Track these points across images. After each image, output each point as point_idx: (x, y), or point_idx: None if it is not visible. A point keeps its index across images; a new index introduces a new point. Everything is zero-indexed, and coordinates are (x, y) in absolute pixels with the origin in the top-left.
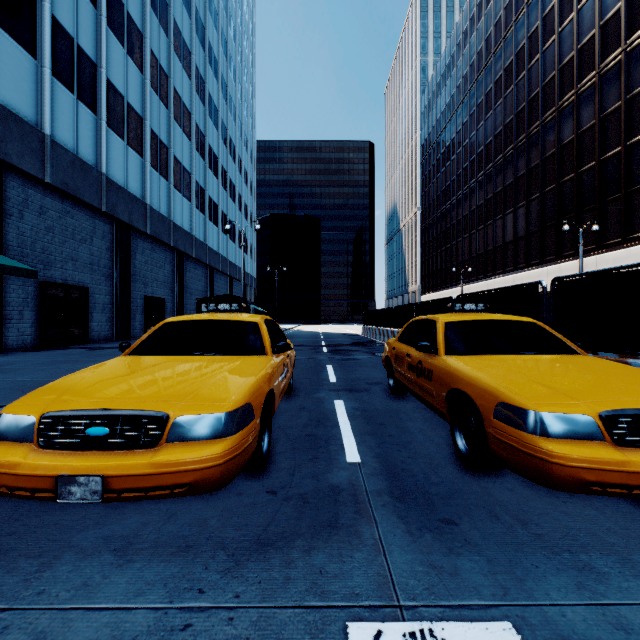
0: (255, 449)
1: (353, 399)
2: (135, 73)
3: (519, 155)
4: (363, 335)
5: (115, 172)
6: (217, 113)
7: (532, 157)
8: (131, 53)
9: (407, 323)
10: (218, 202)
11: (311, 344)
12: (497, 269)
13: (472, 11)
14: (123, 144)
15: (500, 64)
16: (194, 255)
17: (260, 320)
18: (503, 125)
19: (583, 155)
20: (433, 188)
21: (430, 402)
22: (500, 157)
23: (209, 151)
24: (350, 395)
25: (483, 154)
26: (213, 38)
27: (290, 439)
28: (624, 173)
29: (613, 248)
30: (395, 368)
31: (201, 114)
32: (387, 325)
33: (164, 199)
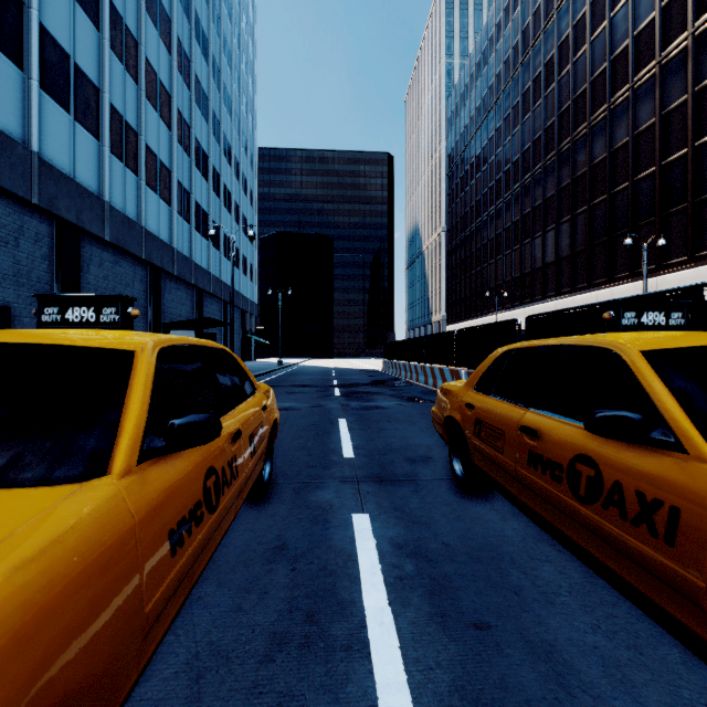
0: None
1: (389, 509)
2: (87, 28)
3: (562, 163)
4: (384, 371)
5: (55, 154)
6: (207, 102)
7: (578, 164)
8: None
9: (494, 355)
10: (208, 210)
11: (319, 384)
12: (536, 295)
13: None
14: (68, 118)
15: (540, 59)
16: (175, 272)
17: (144, 345)
18: (543, 129)
19: (640, 160)
20: (461, 204)
21: (659, 603)
22: (540, 165)
23: (196, 147)
24: (382, 495)
25: (520, 163)
26: (202, 10)
27: None
28: (692, 179)
29: (678, 268)
30: (476, 447)
31: (185, 99)
32: (415, 359)
33: (132, 198)
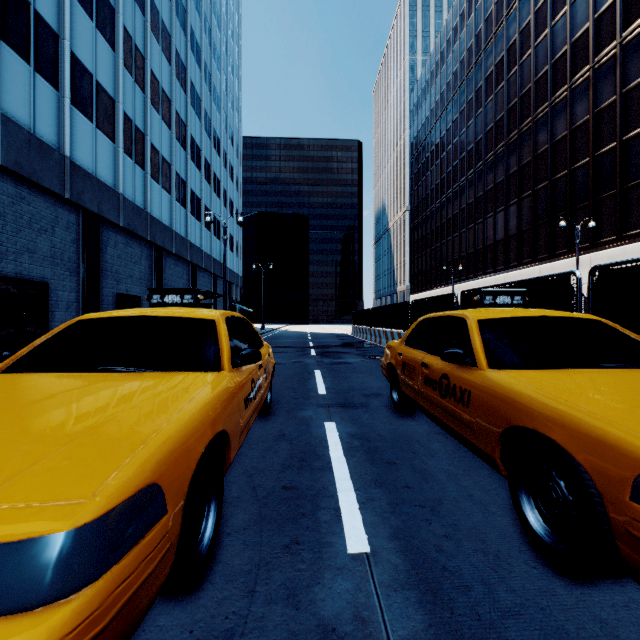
0: (174, 564)
1: (348, 419)
2: (106, 50)
3: (510, 152)
4: (353, 335)
5: (81, 156)
6: (200, 103)
7: (524, 154)
8: (101, 27)
9: (416, 322)
10: (201, 196)
11: (298, 345)
12: (488, 268)
13: (462, 7)
14: (91, 126)
15: (491, 60)
16: (174, 251)
17: (219, 317)
18: (494, 122)
19: (577, 151)
20: (422, 187)
21: (465, 437)
22: (491, 154)
23: (191, 142)
24: (344, 413)
25: (473, 151)
26: (195, 23)
27: (258, 497)
28: (620, 169)
29: (608, 246)
30: (402, 380)
31: (182, 102)
32: (379, 325)
33: (140, 189)
